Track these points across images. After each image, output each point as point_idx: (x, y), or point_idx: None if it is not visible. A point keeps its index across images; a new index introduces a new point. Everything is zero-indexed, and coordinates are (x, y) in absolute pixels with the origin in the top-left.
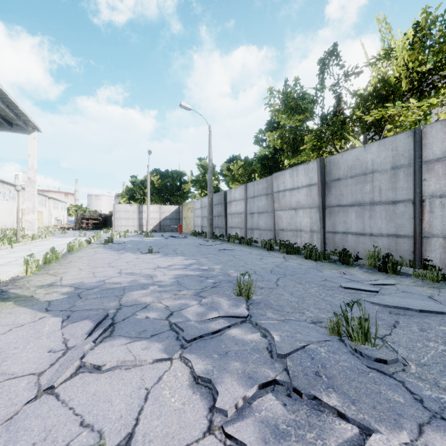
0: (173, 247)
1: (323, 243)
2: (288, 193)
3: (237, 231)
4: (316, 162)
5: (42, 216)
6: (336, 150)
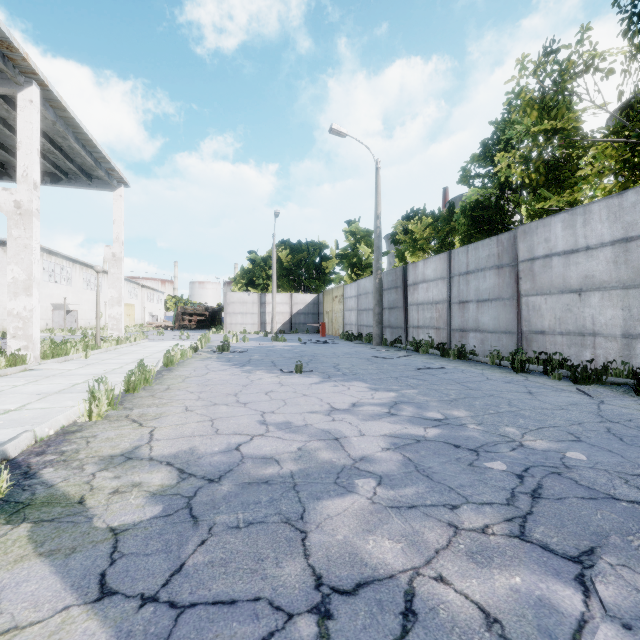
0: (329, 361)
1: None
2: (560, 260)
3: (430, 333)
4: None
5: (134, 311)
6: None
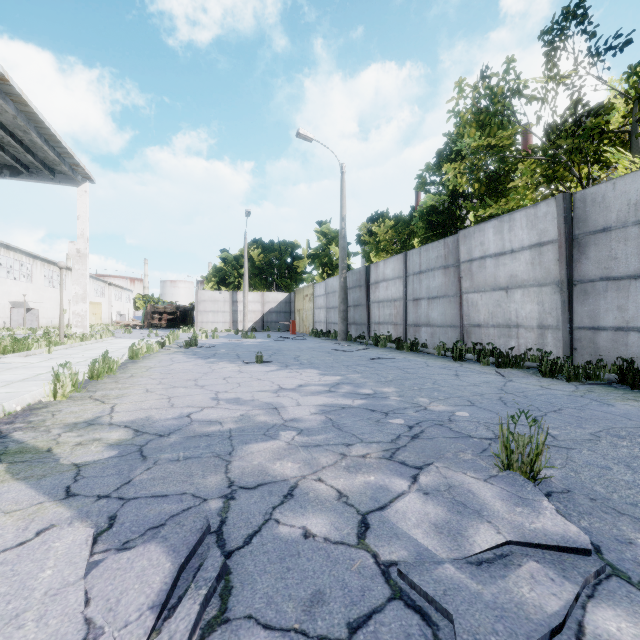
0: (291, 354)
1: (569, 348)
2: (492, 261)
3: (390, 328)
4: (553, 202)
5: (101, 309)
6: (581, 185)
